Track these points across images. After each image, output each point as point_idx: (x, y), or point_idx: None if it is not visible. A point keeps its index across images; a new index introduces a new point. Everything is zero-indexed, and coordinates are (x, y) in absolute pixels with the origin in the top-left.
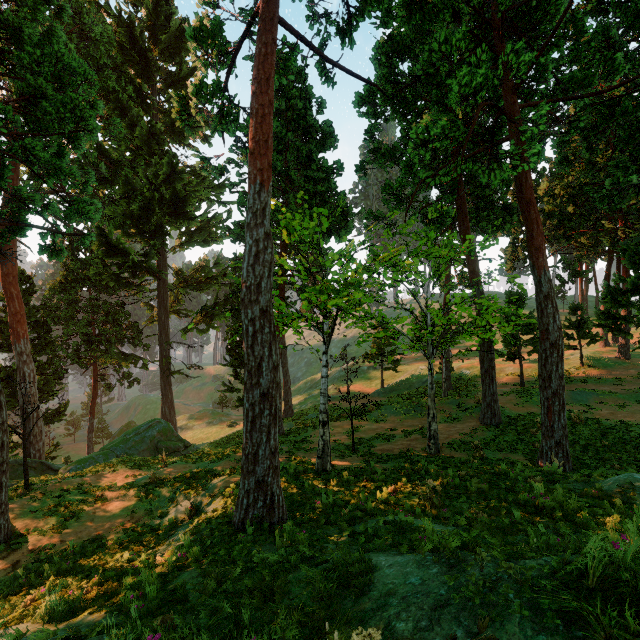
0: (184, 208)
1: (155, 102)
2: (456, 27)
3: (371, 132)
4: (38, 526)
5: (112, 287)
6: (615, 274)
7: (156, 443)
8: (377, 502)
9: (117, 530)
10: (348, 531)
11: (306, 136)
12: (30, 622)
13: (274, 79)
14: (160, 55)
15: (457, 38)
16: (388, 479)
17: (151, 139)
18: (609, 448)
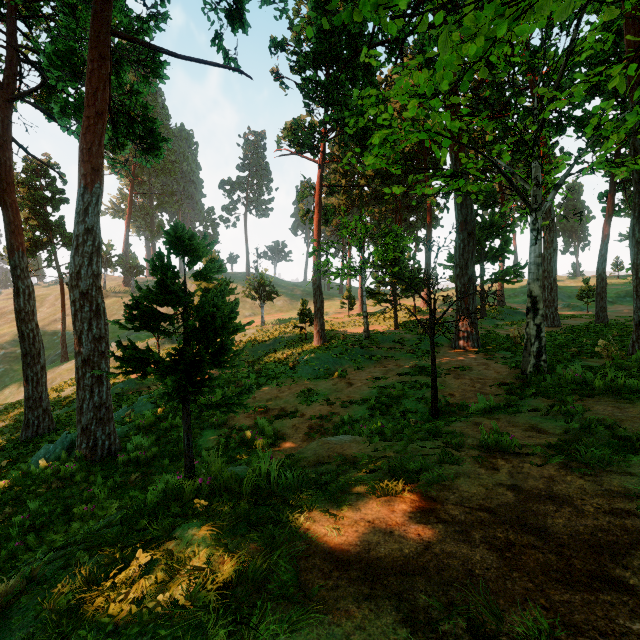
0: None
1: None
2: None
3: None
4: None
5: None
6: None
7: None
8: None
9: None
10: None
11: None
12: None
13: None
14: None
15: None
16: None
17: None
18: None
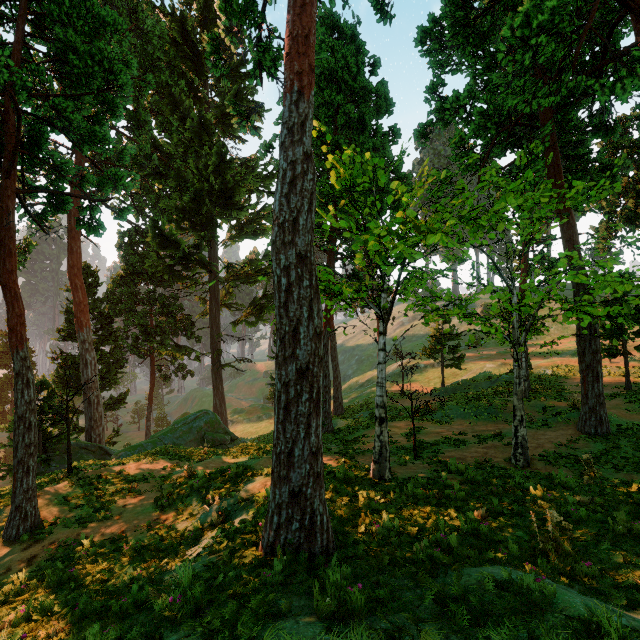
0: (233, 198)
1: (206, 95)
2: None
3: (433, 88)
4: (67, 516)
5: (167, 280)
6: None
7: (203, 434)
8: (461, 532)
9: (141, 530)
10: (433, 593)
11: (358, 101)
12: None
13: None
14: None
15: None
16: (469, 498)
17: (201, 130)
18: None
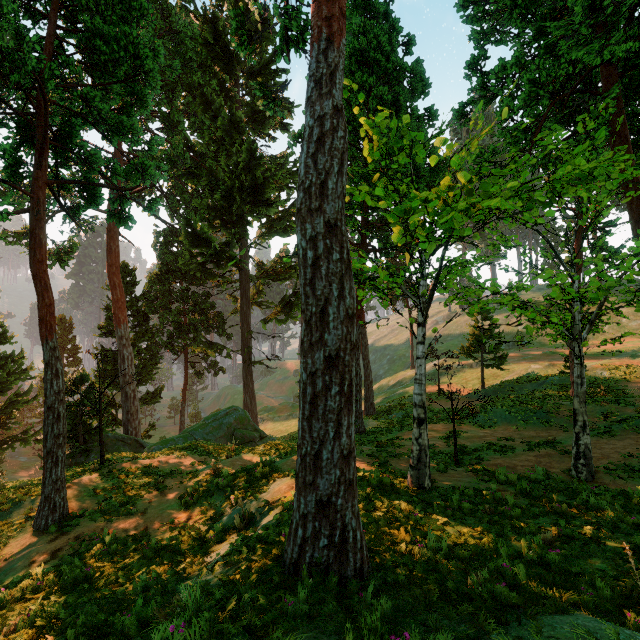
0: (263, 195)
1: (237, 94)
2: None
3: (474, 63)
4: (95, 508)
5: (199, 278)
6: None
7: (232, 431)
8: (524, 559)
9: (164, 528)
10: None
11: (391, 83)
12: None
13: None
14: None
15: None
16: (527, 515)
17: (232, 128)
18: None
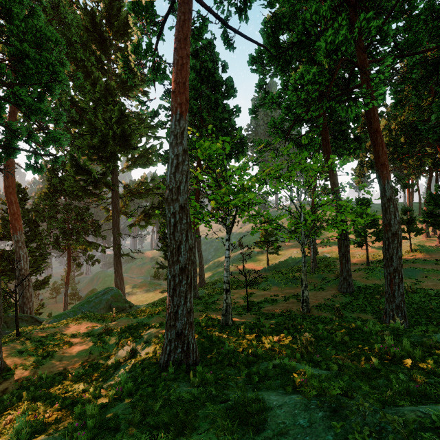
0: (130, 141)
1: (110, 68)
2: (322, 7)
3: (260, 85)
4: (23, 362)
5: (80, 196)
6: (436, 185)
7: (110, 304)
8: (266, 349)
9: (78, 366)
10: (245, 372)
11: (214, 88)
12: (3, 439)
13: (191, 42)
14: (113, 36)
15: (324, 10)
16: (273, 331)
17: (107, 93)
18: (435, 310)
